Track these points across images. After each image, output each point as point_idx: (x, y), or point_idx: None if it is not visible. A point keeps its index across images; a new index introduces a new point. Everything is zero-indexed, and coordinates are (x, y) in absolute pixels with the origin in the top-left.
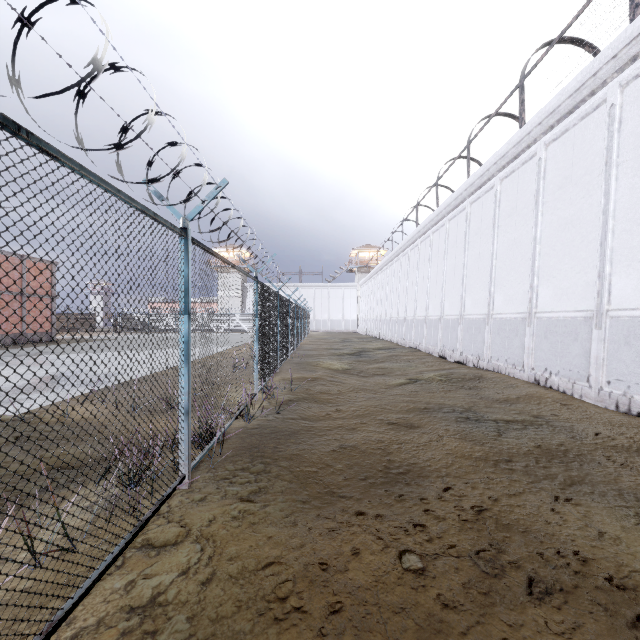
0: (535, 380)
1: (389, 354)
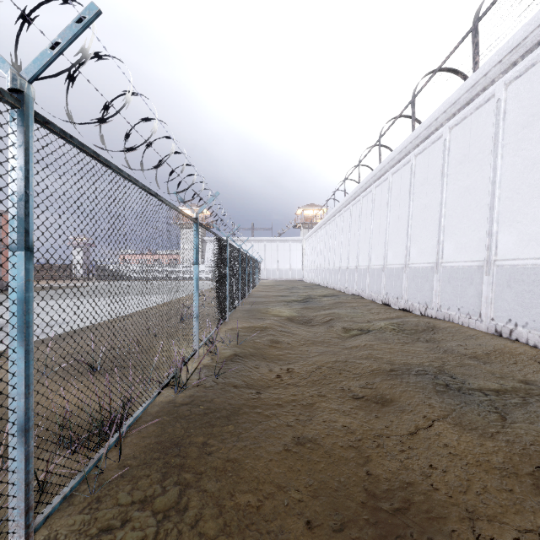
0: (496, 331)
1: (334, 301)
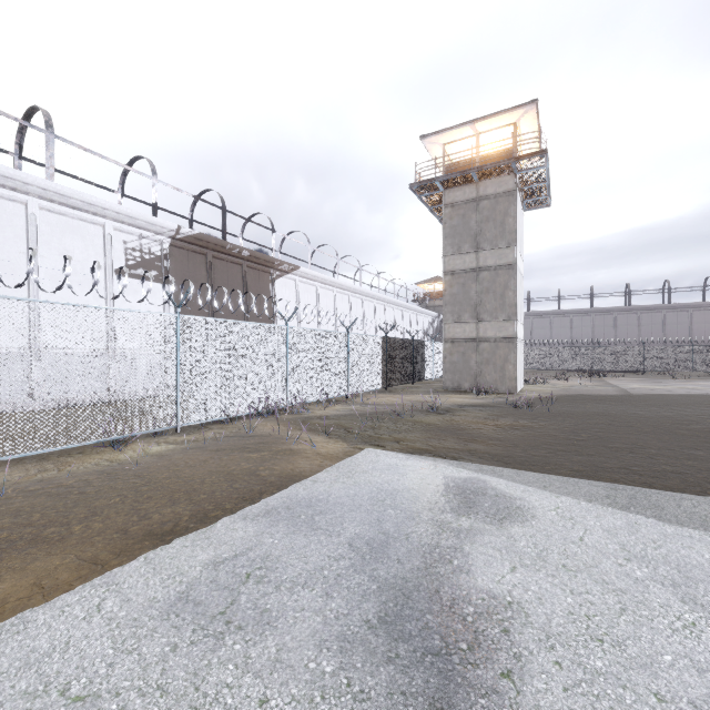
0: None
1: None
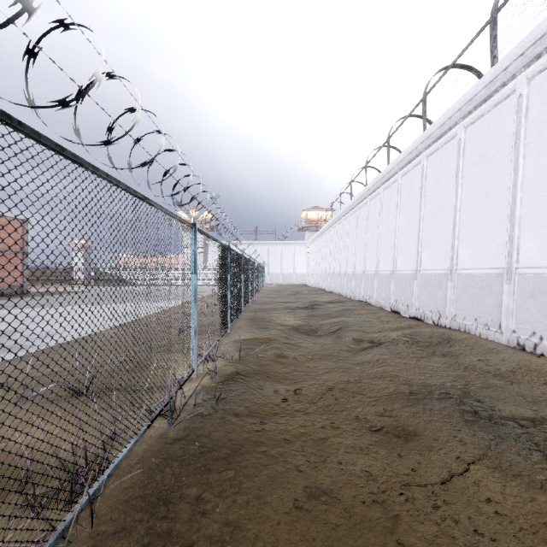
0: (518, 345)
1: (341, 308)
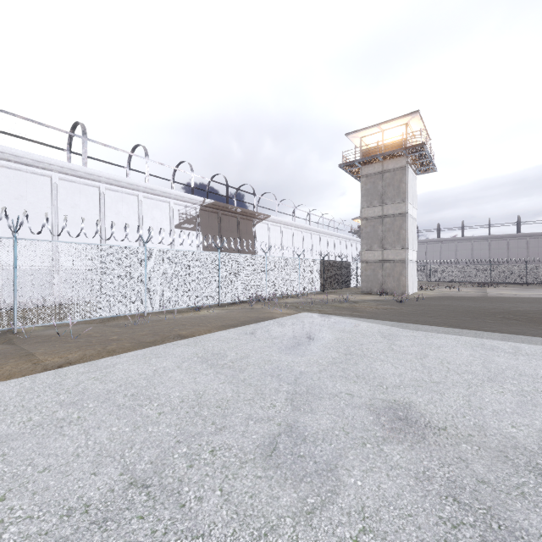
0: None
1: None
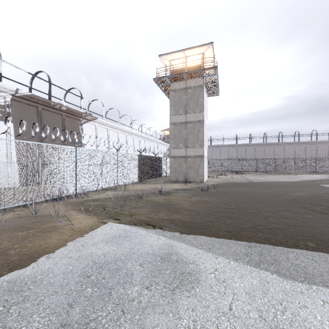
0: None
1: None
